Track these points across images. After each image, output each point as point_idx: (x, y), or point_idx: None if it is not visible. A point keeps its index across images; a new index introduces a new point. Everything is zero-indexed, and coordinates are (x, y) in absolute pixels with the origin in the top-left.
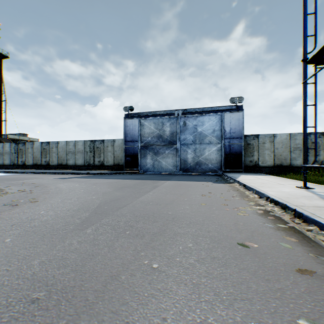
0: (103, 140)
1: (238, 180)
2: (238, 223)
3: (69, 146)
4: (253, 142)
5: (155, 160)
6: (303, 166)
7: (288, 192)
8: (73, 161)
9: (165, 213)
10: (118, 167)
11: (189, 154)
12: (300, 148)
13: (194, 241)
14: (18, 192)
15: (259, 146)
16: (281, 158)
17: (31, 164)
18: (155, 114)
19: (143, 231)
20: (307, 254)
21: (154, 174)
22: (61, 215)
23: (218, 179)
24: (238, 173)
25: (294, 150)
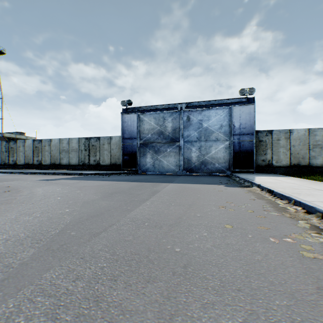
0: (98, 138)
1: (257, 183)
2: None
3: (62, 143)
4: (266, 139)
5: (156, 159)
6: None
7: None
8: (66, 160)
9: (169, 249)
10: (115, 167)
11: (193, 152)
12: (321, 145)
13: None
14: None
15: (273, 143)
16: (299, 156)
17: (22, 164)
18: (155, 108)
19: None
20: None
21: (154, 174)
22: None
23: (229, 182)
24: (249, 174)
25: (314, 147)
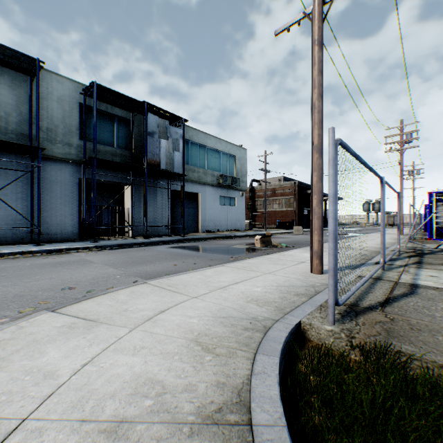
0: None
1: None
2: None
3: None
4: None
5: None
6: None
7: None
8: None
9: None
10: None
11: None
12: None
13: None
14: None
15: None
16: None
17: None
18: None
19: None
20: None
21: None
22: None
23: None
24: None
25: None
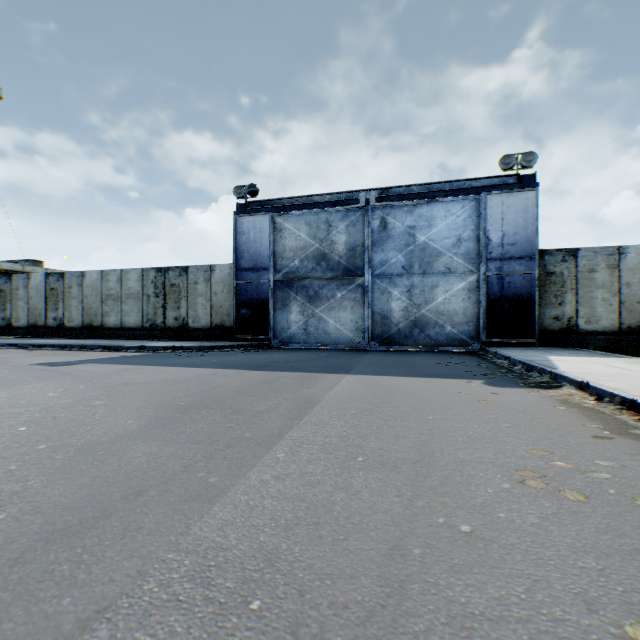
0: (185, 269)
1: (575, 378)
2: None
3: (107, 281)
4: (563, 269)
5: (311, 315)
6: None
7: None
8: (116, 317)
9: None
10: (220, 332)
11: (394, 301)
12: None
13: None
14: None
15: (580, 279)
16: (639, 309)
17: (23, 326)
18: (309, 203)
19: None
20: None
21: (307, 350)
22: None
23: (490, 370)
24: (526, 349)
25: None
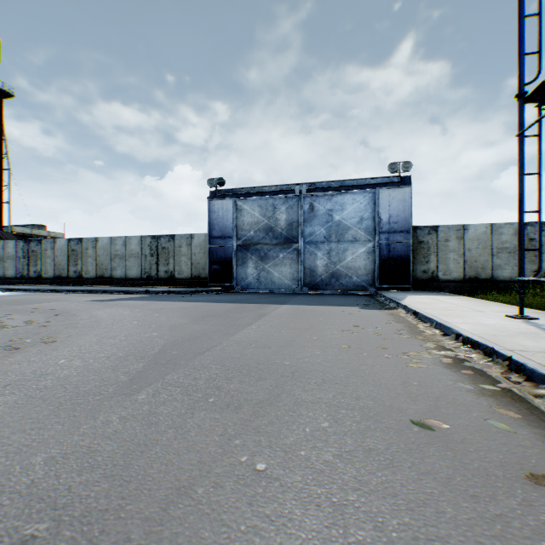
0: (172, 236)
1: (403, 304)
2: (409, 382)
3: (115, 245)
4: (429, 239)
5: (262, 269)
6: (518, 280)
7: (494, 325)
8: (122, 271)
9: (278, 363)
10: (198, 281)
11: (319, 260)
12: (510, 249)
13: (332, 417)
14: (24, 325)
15: (439, 246)
16: (477, 266)
17: (51, 277)
18: (261, 192)
19: (239, 397)
20: (540, 443)
21: (259, 293)
22: (95, 368)
23: (369, 303)
24: (402, 291)
25: (499, 252)
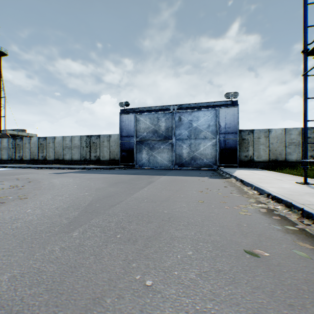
0: (99, 136)
1: (234, 175)
2: (241, 224)
3: (65, 141)
4: (248, 137)
5: (151, 155)
6: (303, 161)
7: (290, 188)
8: (69, 156)
9: (160, 212)
10: (114, 162)
11: (184, 149)
12: (296, 143)
13: (194, 248)
14: (9, 188)
15: (254, 141)
16: (276, 153)
17: (28, 159)
18: (150, 110)
19: (136, 234)
20: None
21: (149, 169)
22: (48, 215)
23: (214, 174)
24: (233, 168)
25: (289, 145)
